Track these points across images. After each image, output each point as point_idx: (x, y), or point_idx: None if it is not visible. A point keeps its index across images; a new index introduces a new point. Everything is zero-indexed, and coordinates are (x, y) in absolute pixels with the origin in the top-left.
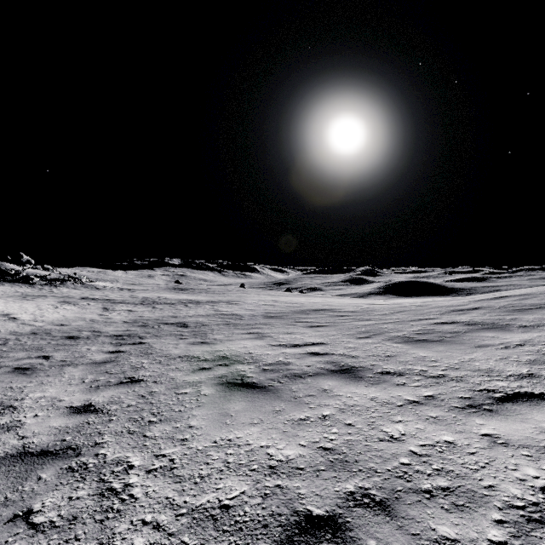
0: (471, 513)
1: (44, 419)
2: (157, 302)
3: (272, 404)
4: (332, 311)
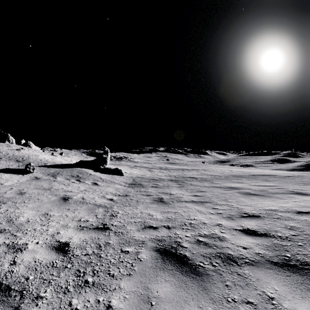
0: None
1: (187, 196)
2: (168, 169)
3: (270, 198)
4: (273, 175)
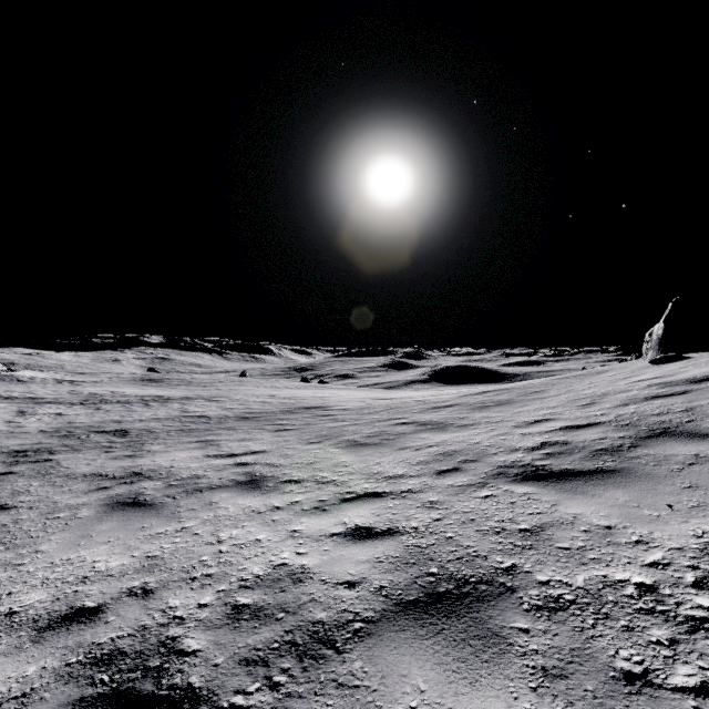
0: (208, 588)
1: None
2: (107, 401)
3: (145, 522)
4: (325, 409)
